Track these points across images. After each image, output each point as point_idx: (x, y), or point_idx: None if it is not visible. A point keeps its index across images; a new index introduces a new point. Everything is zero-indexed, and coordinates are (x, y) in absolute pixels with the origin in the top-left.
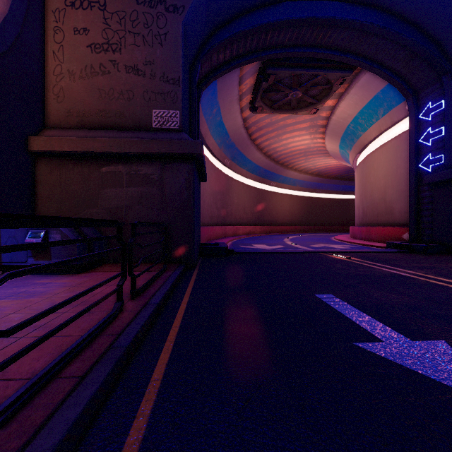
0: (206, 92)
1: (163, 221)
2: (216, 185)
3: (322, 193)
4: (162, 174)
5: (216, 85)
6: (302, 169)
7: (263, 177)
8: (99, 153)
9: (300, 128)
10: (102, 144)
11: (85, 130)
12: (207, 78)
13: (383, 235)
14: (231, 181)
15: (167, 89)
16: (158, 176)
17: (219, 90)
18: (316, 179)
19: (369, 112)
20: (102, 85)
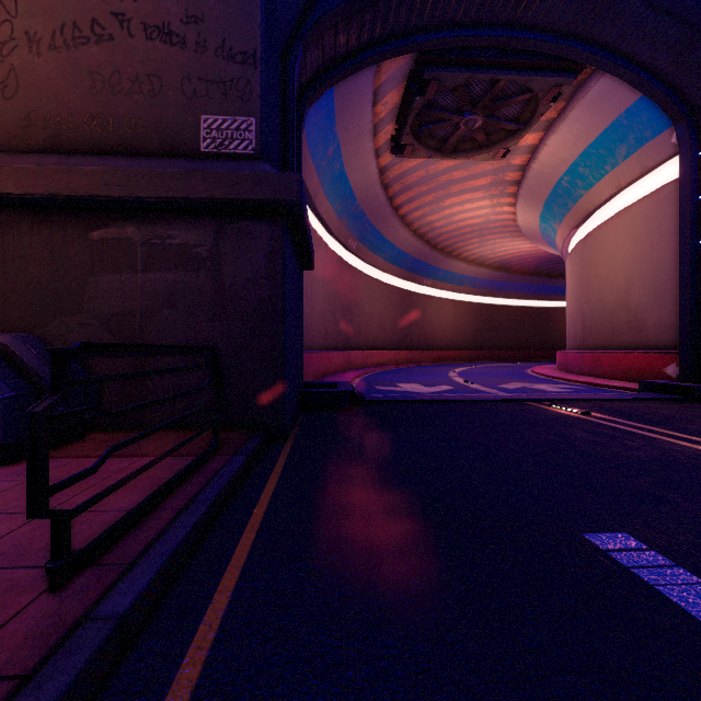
0: (315, 112)
1: (220, 342)
2: (334, 282)
3: (505, 298)
4: (218, 245)
5: (333, 101)
6: (474, 259)
7: (410, 271)
8: (83, 199)
9: (475, 186)
10: (87, 179)
11: (60, 155)
12: (316, 81)
13: (625, 367)
14: (359, 277)
15: (230, 73)
16: (210, 248)
17: (339, 112)
18: (497, 275)
19: (600, 153)
20: (97, 63)
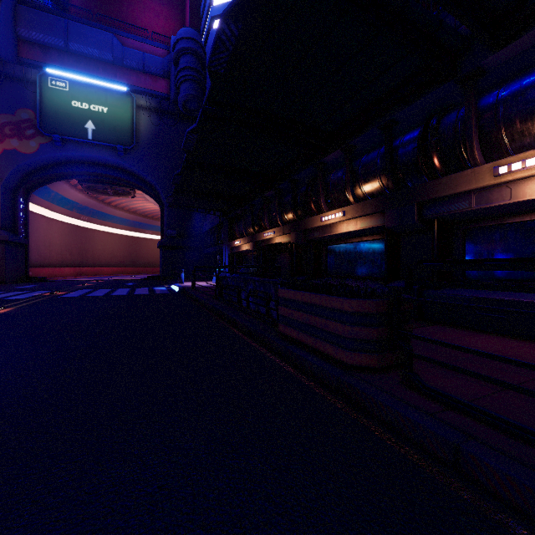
0: (39, 189)
1: None
2: (70, 237)
3: None
4: None
5: (46, 186)
6: None
7: (135, 227)
8: None
9: (141, 199)
10: None
11: None
12: (33, 187)
13: None
14: (93, 232)
15: None
16: None
17: (51, 187)
18: None
19: None
20: None
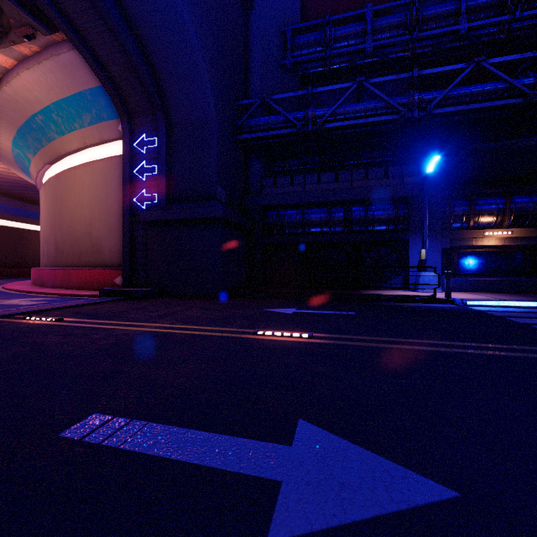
0: None
1: None
2: None
3: None
4: None
5: None
6: None
7: None
8: None
9: None
10: None
11: None
12: None
13: (89, 280)
14: None
15: None
16: None
17: None
18: None
19: (71, 111)
20: None
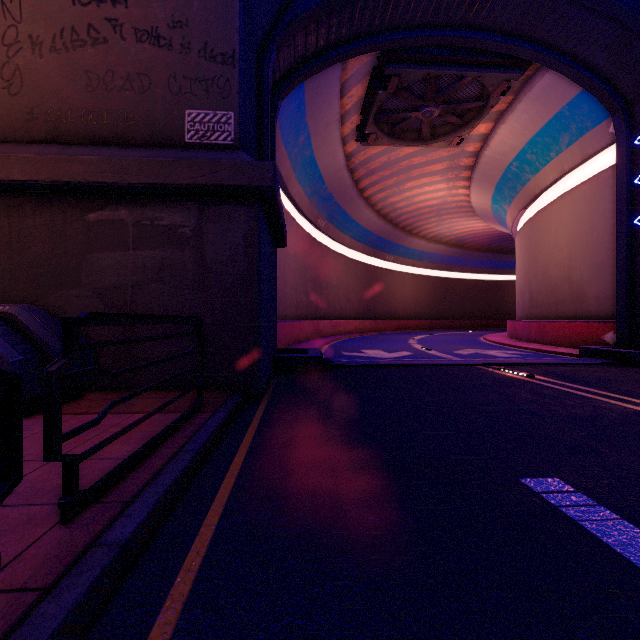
0: (288, 105)
1: (202, 312)
2: (305, 258)
3: (461, 273)
4: (201, 226)
5: (304, 95)
6: (432, 237)
7: (374, 248)
8: (81, 185)
9: (433, 171)
10: (85, 167)
11: (60, 145)
12: (288, 77)
13: (567, 335)
14: (327, 253)
15: (211, 72)
16: (193, 229)
17: (309, 104)
18: (453, 252)
19: (545, 142)
20: (93, 63)
